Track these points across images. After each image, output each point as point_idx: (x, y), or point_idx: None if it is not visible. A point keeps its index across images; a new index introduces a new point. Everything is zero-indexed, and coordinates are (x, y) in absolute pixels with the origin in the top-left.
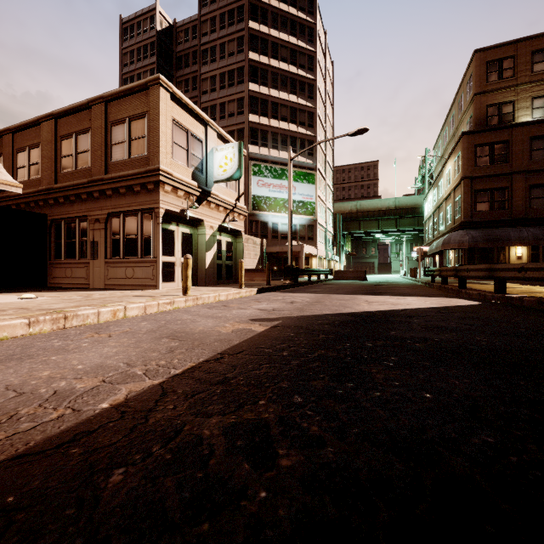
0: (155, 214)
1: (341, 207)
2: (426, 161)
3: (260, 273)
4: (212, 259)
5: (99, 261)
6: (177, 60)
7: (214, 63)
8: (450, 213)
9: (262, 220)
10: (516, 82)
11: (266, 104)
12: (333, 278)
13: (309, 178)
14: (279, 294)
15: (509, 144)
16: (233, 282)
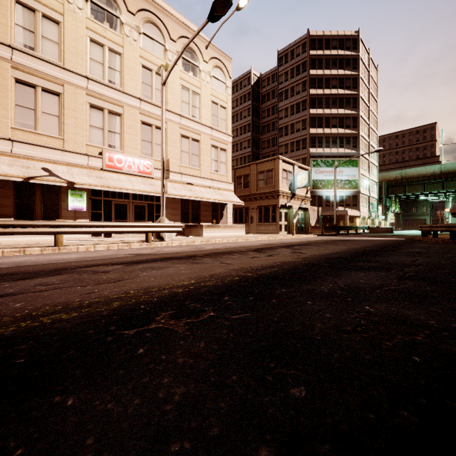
0: (276, 206)
1: (386, 176)
2: None
3: (318, 228)
4: (296, 222)
5: (253, 224)
6: (262, 98)
7: (287, 100)
8: None
9: (318, 195)
10: None
11: (321, 120)
12: (369, 232)
13: (353, 163)
14: (327, 237)
15: None
16: (304, 233)
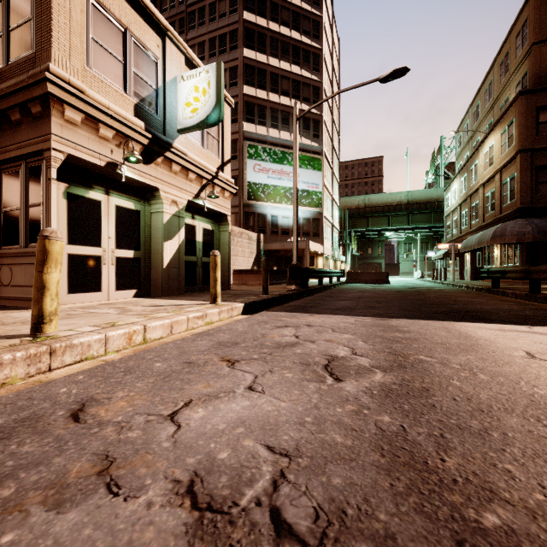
0: (46, 163)
1: (347, 202)
2: (442, 151)
3: (255, 275)
4: (176, 253)
5: None
6: None
7: (203, 26)
8: (491, 201)
9: (259, 212)
10: None
11: (264, 75)
12: (346, 281)
13: (315, 164)
14: (284, 318)
15: None
16: None
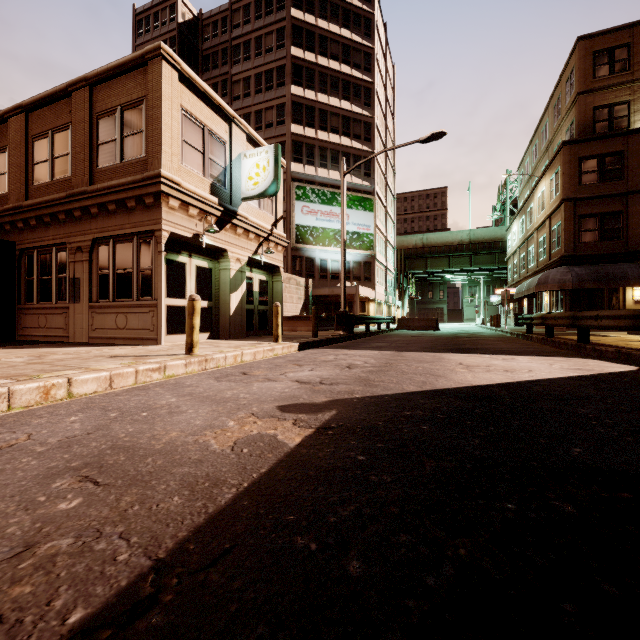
0: (155, 239)
1: (403, 242)
2: (507, 186)
3: (304, 321)
4: (240, 303)
5: (81, 305)
6: (203, 60)
7: (248, 61)
8: (543, 246)
9: (307, 256)
10: (632, 78)
11: (312, 112)
12: (396, 327)
13: (366, 204)
14: (329, 351)
15: (624, 156)
16: (268, 333)
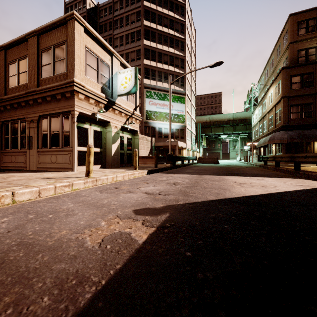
0: (71, 115)
1: (200, 119)
2: (252, 91)
3: (150, 159)
4: (117, 149)
5: (33, 150)
6: (99, 28)
7: (122, 28)
8: (271, 121)
9: (152, 126)
10: None
11: (154, 54)
12: (197, 162)
13: (181, 100)
14: (163, 175)
15: (313, 75)
16: (132, 165)
